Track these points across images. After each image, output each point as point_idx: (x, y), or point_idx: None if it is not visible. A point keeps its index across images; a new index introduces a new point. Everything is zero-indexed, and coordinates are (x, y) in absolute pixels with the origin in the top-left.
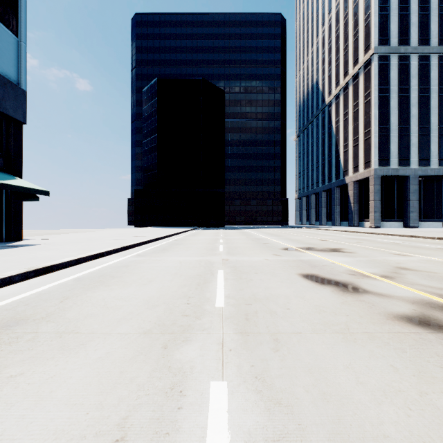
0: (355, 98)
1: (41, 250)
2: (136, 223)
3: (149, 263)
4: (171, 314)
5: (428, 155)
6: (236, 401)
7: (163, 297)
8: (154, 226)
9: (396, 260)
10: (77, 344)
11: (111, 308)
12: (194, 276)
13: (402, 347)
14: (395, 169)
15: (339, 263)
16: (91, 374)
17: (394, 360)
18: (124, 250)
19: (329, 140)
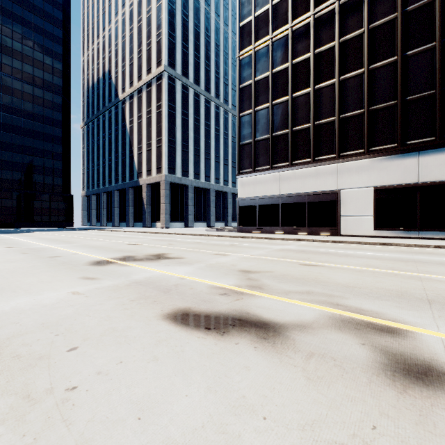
0: (149, 105)
1: None
2: None
3: None
4: None
5: (199, 171)
6: None
7: None
8: None
9: (227, 262)
10: None
11: None
12: None
13: None
14: (180, 178)
15: (188, 277)
16: None
17: None
18: None
19: (123, 138)
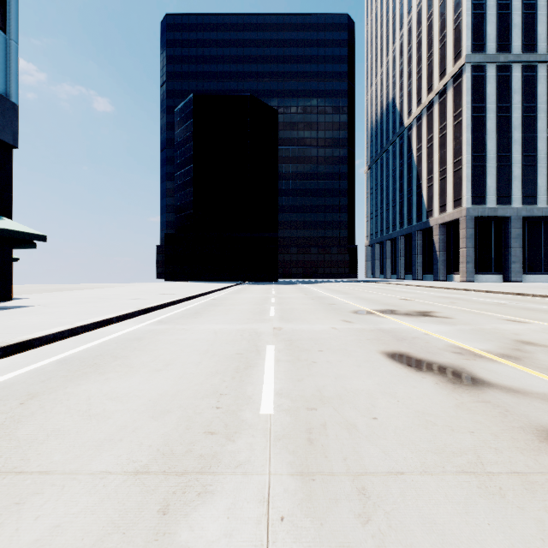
0: (442, 119)
1: (29, 315)
2: (166, 276)
3: (172, 334)
4: (187, 430)
5: (535, 191)
6: None
7: (180, 396)
8: (188, 280)
9: (512, 329)
10: (9, 502)
11: (95, 417)
12: (231, 356)
13: None
14: (493, 209)
15: (434, 334)
16: None
17: None
18: (144, 313)
19: (409, 172)
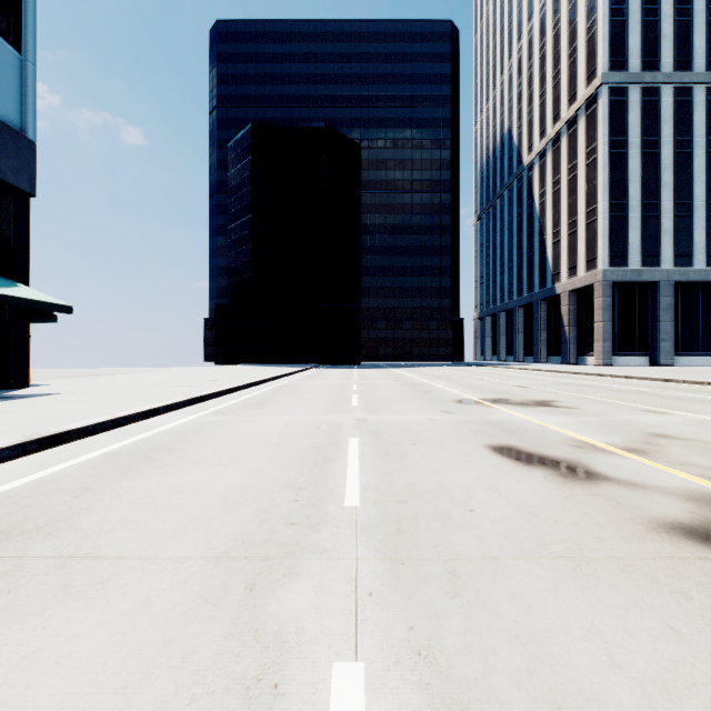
0: (571, 157)
1: (57, 405)
2: (217, 358)
3: (235, 426)
4: (265, 521)
5: (690, 248)
6: (381, 709)
7: (253, 489)
8: (246, 364)
9: (647, 421)
10: (92, 581)
11: (162, 509)
12: (308, 449)
13: (683, 587)
14: (636, 272)
15: (552, 426)
16: (109, 645)
17: (673, 615)
18: (195, 403)
19: (530, 224)
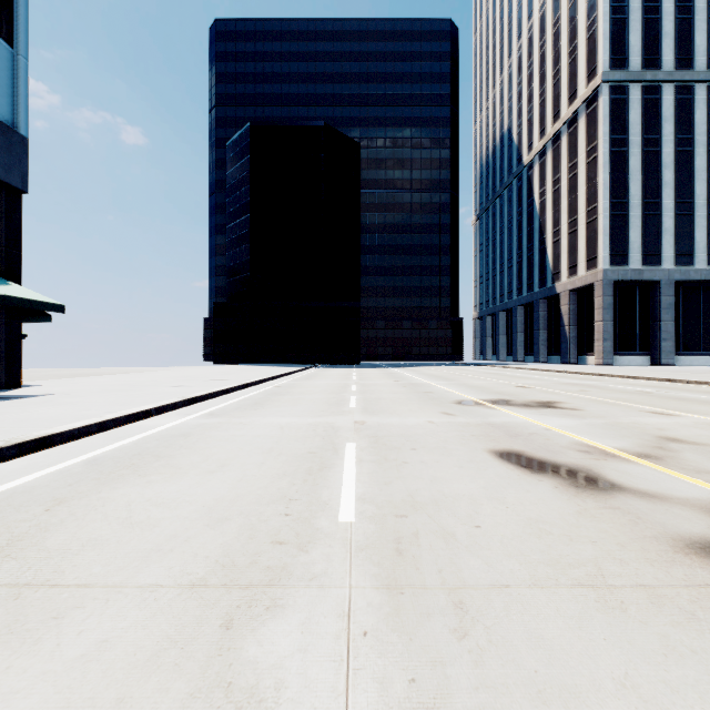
0: (572, 155)
1: (45, 406)
2: (216, 358)
3: (227, 429)
4: (251, 540)
5: (691, 247)
6: None
7: (240, 501)
8: (245, 363)
9: (656, 424)
10: (46, 617)
11: (138, 525)
12: (302, 455)
13: None
14: (637, 271)
15: (557, 429)
16: (50, 706)
17: None
18: (189, 404)
19: (530, 223)
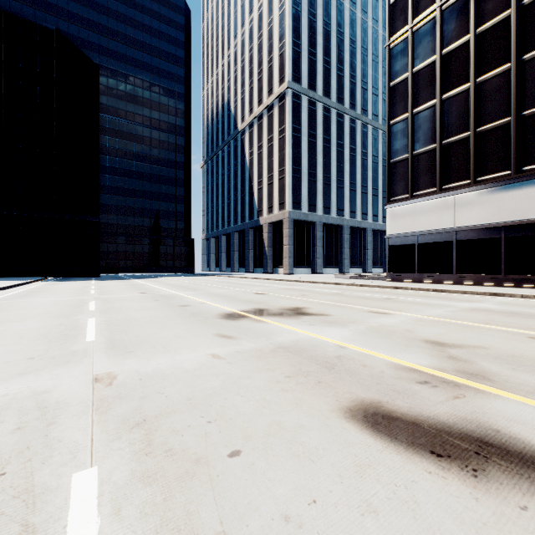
0: (270, 131)
1: None
2: None
3: None
4: None
5: (330, 204)
6: None
7: None
8: None
9: (396, 325)
10: None
11: None
12: None
13: None
14: (306, 214)
15: (350, 345)
16: None
17: None
18: None
19: (243, 173)
